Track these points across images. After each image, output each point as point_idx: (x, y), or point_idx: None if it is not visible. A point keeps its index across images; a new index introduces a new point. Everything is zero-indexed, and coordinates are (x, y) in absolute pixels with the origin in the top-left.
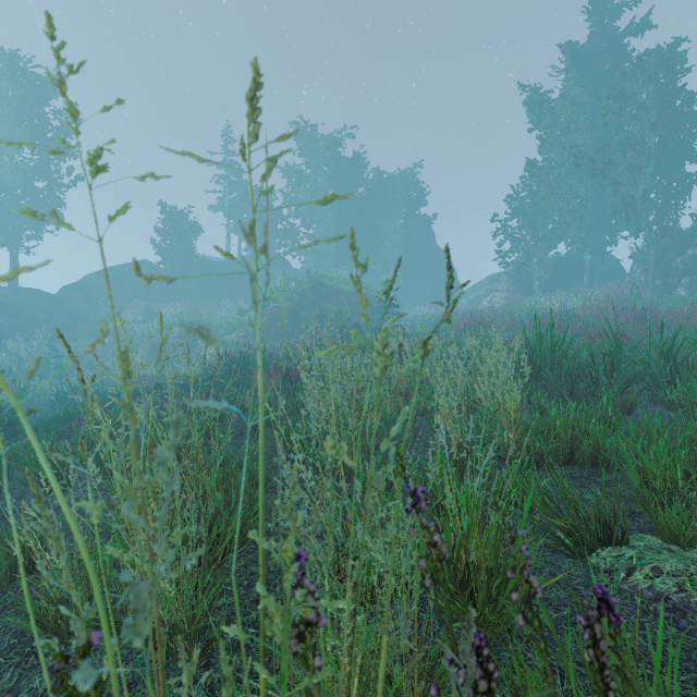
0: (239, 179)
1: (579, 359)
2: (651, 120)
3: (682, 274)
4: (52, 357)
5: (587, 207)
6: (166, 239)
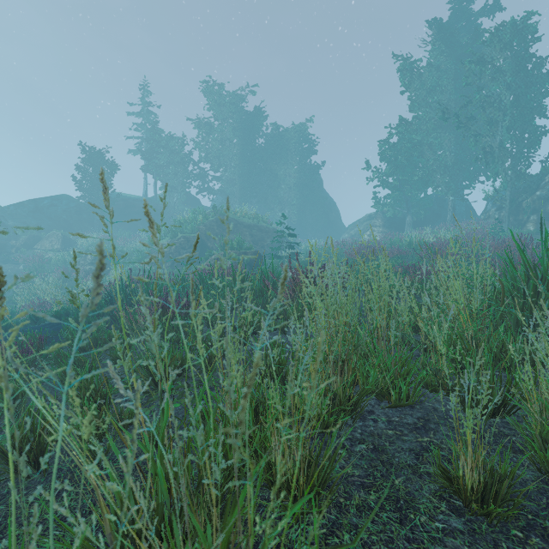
0: (154, 126)
1: None
2: (507, 81)
3: (531, 212)
4: None
5: (450, 156)
6: (85, 175)
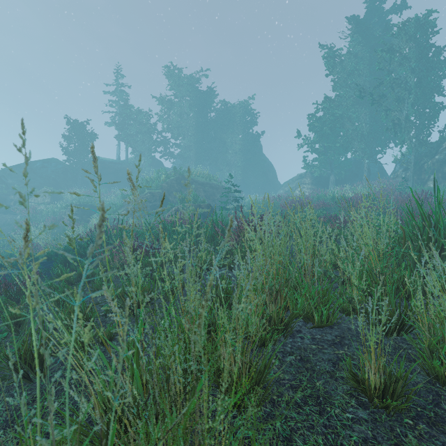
0: (126, 103)
1: None
2: (412, 66)
3: (431, 173)
4: None
5: (365, 127)
6: (70, 143)
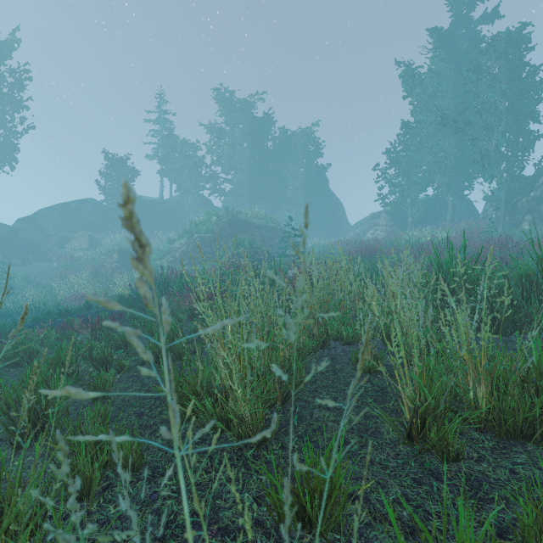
0: (170, 133)
1: (498, 282)
2: (502, 88)
3: (526, 212)
4: (3, 279)
5: (450, 159)
6: (108, 180)
